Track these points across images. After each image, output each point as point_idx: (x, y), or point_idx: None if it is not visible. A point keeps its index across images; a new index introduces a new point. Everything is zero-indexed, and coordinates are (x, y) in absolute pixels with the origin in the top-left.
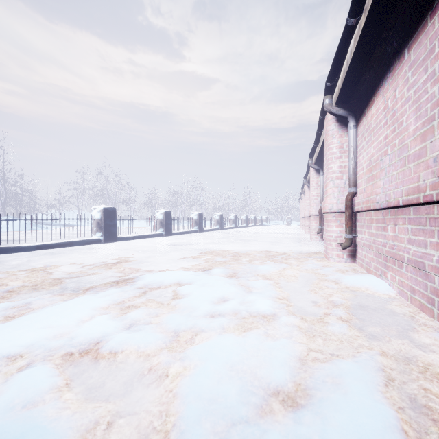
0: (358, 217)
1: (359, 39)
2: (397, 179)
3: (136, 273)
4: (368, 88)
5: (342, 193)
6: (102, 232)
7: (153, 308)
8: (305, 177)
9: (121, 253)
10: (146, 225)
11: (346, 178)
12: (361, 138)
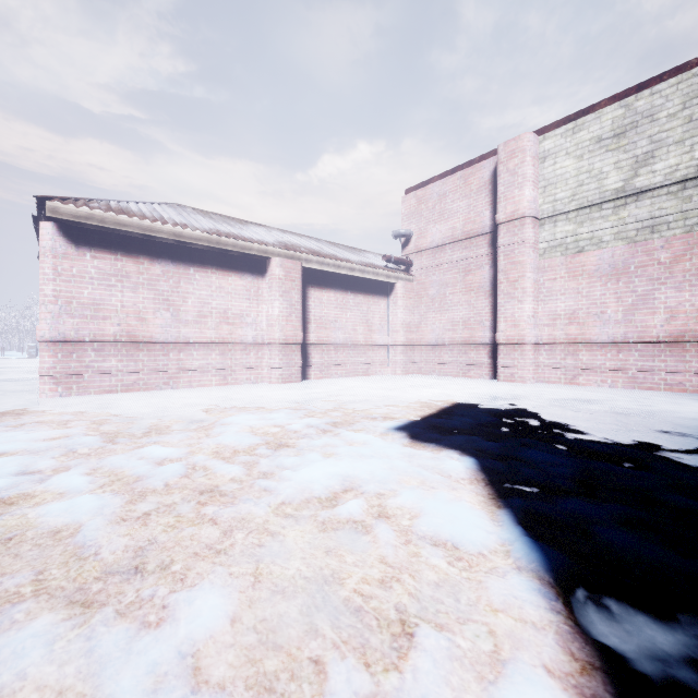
0: None
1: None
2: None
3: None
4: None
5: None
6: None
7: None
8: None
9: None
10: None
11: None
12: None
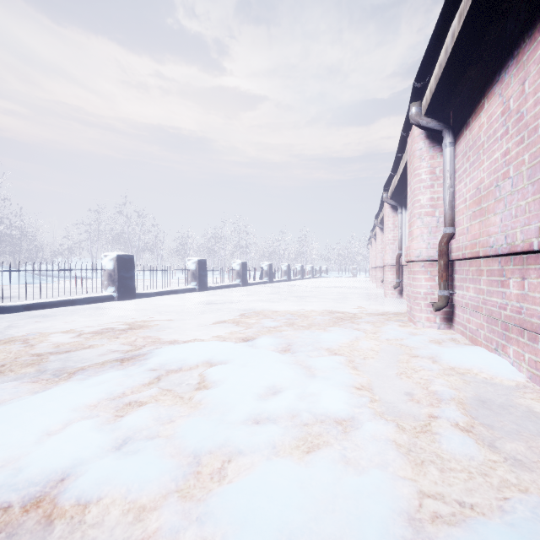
0: (457, 267)
1: (468, 12)
2: (527, 212)
3: (151, 345)
4: (473, 89)
5: (434, 235)
6: (115, 287)
7: (166, 406)
8: (377, 216)
9: (138, 315)
10: (176, 277)
11: (439, 214)
12: (461, 159)
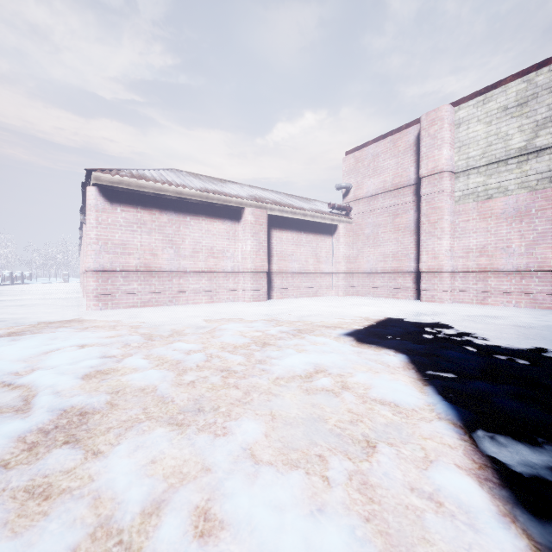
0: None
1: None
2: None
3: None
4: None
5: None
6: None
7: None
8: (80, 239)
9: None
10: None
11: None
12: None
